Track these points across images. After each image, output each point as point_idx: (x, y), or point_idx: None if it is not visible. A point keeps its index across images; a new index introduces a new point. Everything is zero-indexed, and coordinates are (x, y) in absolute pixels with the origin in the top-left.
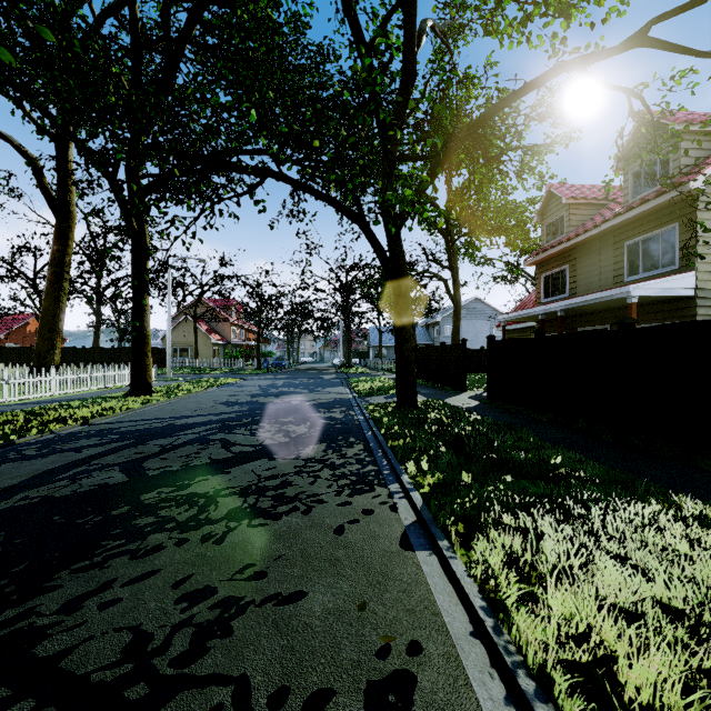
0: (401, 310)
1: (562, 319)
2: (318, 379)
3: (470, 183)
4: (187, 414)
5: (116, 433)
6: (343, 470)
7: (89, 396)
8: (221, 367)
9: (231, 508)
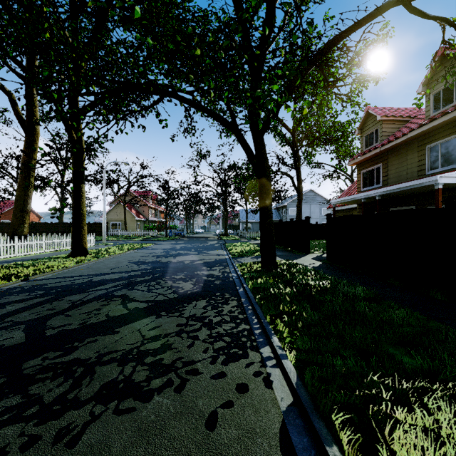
0: (264, 194)
1: (380, 202)
2: (205, 244)
3: (313, 103)
4: (105, 272)
5: (43, 289)
6: (219, 329)
7: (41, 256)
8: (142, 235)
9: (105, 381)
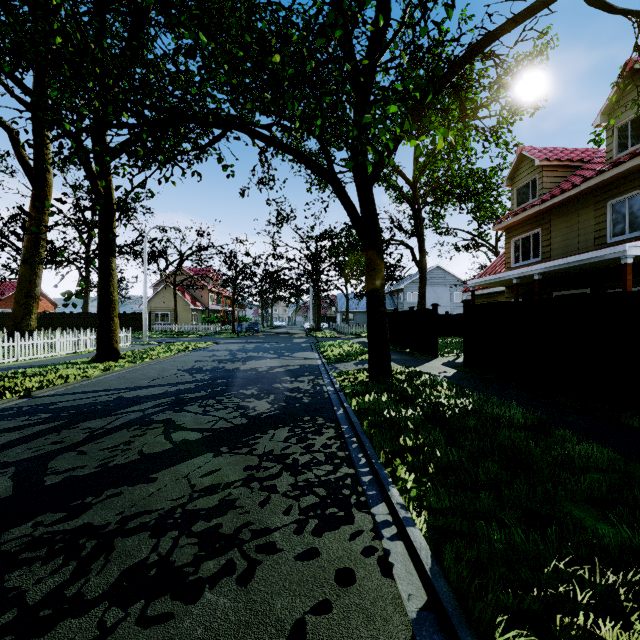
0: (374, 272)
1: (540, 283)
2: (288, 343)
3: (444, 141)
4: (143, 384)
5: (49, 410)
6: (308, 475)
7: (53, 361)
8: (199, 331)
9: (128, 565)
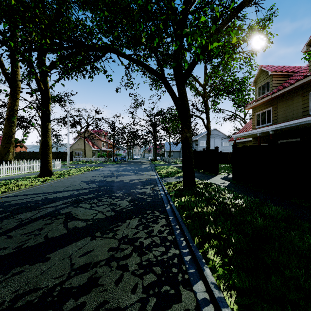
0: (185, 129)
1: (273, 135)
2: (140, 167)
3: (222, 60)
4: (60, 190)
5: (3, 206)
6: (149, 256)
7: (17, 177)
8: (96, 160)
9: None
